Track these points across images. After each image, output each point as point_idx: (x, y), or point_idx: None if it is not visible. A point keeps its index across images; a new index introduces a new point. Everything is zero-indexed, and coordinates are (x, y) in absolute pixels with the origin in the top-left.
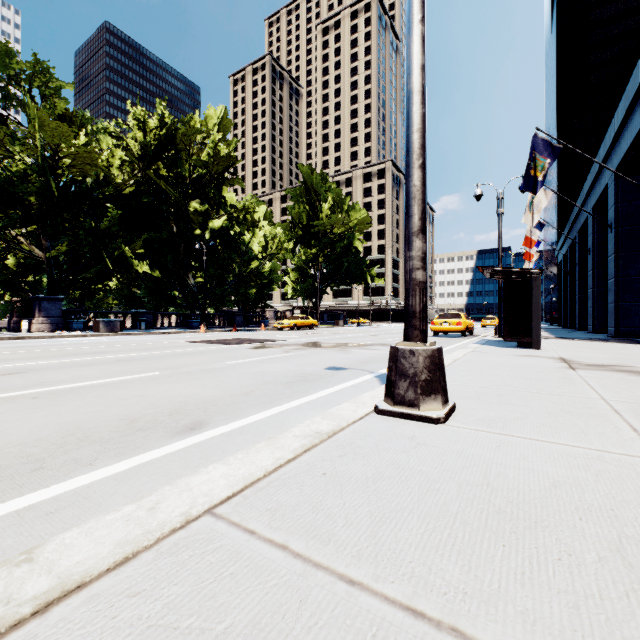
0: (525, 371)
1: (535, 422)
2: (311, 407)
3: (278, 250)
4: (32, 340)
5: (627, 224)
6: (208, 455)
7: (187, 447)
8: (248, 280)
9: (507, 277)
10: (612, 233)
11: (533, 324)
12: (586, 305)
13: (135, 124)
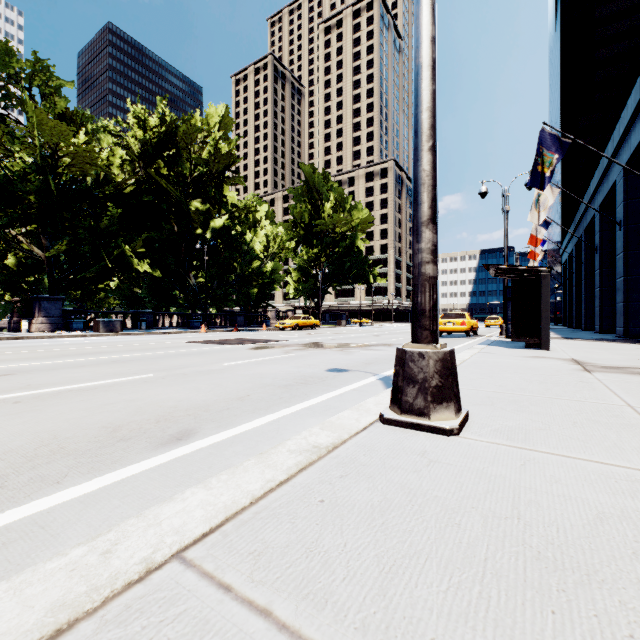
0: (538, 374)
1: (560, 434)
2: (310, 413)
3: (280, 249)
4: (30, 340)
5: (637, 221)
6: (192, 471)
7: (170, 461)
8: (249, 280)
9: (515, 275)
10: (621, 231)
11: (542, 324)
12: (592, 305)
13: (135, 122)
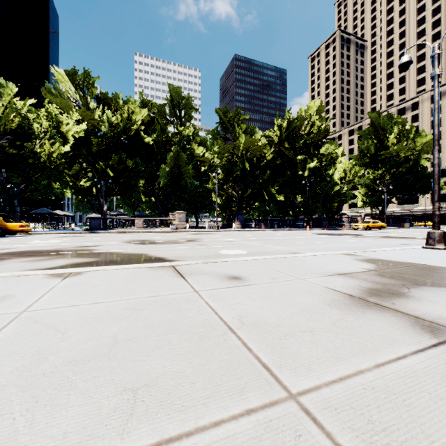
0: None
1: None
2: None
3: (353, 177)
4: (244, 231)
5: None
6: None
7: None
8: (331, 198)
9: None
10: None
11: None
12: None
13: (276, 127)
